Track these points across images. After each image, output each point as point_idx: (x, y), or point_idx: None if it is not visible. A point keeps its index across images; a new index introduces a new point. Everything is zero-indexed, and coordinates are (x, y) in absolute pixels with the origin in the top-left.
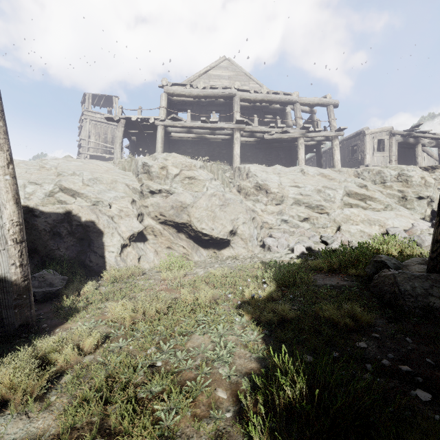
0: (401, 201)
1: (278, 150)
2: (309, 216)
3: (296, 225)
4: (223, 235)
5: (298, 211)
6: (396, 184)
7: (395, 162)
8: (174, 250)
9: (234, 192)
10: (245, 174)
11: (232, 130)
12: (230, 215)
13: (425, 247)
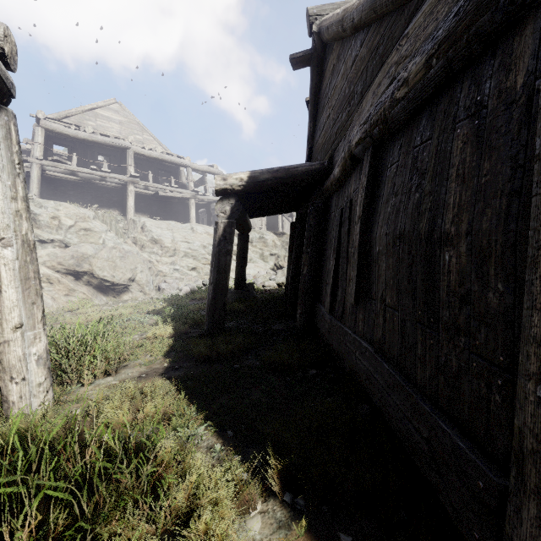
0: (261, 256)
1: (173, 205)
2: (196, 266)
3: (186, 273)
4: (124, 281)
5: (188, 262)
6: (259, 244)
7: (265, 226)
8: (74, 296)
9: (129, 244)
10: (141, 228)
11: (126, 182)
12: (130, 265)
13: (258, 285)
